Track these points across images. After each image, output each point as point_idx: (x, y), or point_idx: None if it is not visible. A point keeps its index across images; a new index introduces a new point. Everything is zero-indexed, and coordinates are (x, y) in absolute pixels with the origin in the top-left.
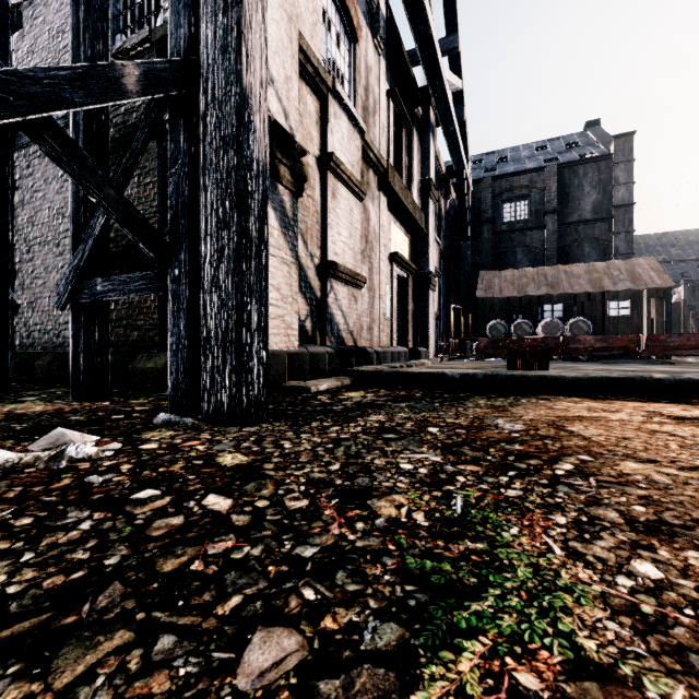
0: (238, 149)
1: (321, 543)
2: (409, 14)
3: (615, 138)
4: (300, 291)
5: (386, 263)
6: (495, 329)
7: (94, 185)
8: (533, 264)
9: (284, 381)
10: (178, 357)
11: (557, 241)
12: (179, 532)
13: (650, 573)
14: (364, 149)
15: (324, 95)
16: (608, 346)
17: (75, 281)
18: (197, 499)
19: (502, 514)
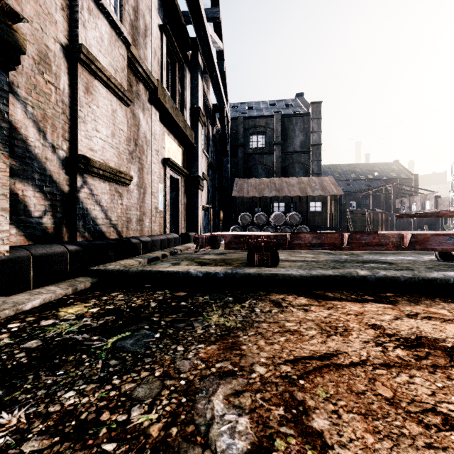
0: None
1: None
2: None
3: (312, 103)
4: (32, 183)
5: (158, 166)
6: (244, 218)
7: None
8: (268, 176)
9: None
10: None
11: (281, 163)
12: None
13: None
14: (131, 60)
15: None
16: (321, 242)
17: None
18: None
19: None
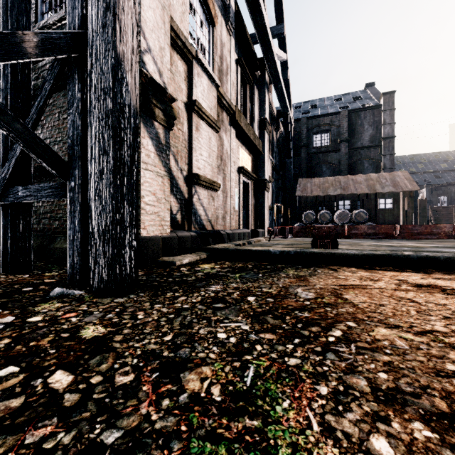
0: (113, 97)
1: (127, 425)
2: (249, 9)
3: (383, 94)
4: (173, 194)
5: (235, 174)
6: (307, 216)
7: (4, 121)
8: (332, 174)
9: (159, 257)
10: (74, 245)
11: (347, 160)
12: (12, 417)
13: (383, 451)
14: (219, 98)
15: (190, 61)
16: (376, 232)
17: (3, 188)
18: (45, 376)
19: (281, 386)
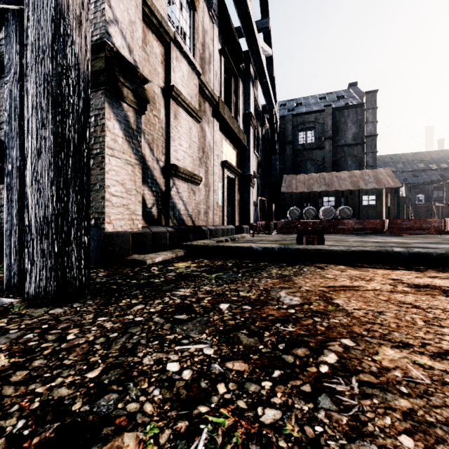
0: (53, 56)
1: None
2: None
3: (366, 93)
4: (147, 185)
5: (218, 168)
6: (292, 213)
7: None
8: (317, 171)
9: (128, 255)
10: (11, 241)
11: (332, 157)
12: None
13: None
14: (201, 86)
15: (168, 43)
16: (364, 227)
17: None
18: None
19: None
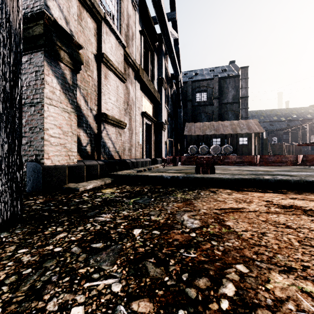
0: None
1: None
2: None
3: (241, 68)
4: (83, 129)
5: (139, 116)
6: (192, 149)
7: None
8: (208, 121)
9: (65, 184)
10: None
11: (218, 111)
12: None
13: None
14: (125, 56)
15: (99, 20)
16: (242, 161)
17: None
18: None
19: None
